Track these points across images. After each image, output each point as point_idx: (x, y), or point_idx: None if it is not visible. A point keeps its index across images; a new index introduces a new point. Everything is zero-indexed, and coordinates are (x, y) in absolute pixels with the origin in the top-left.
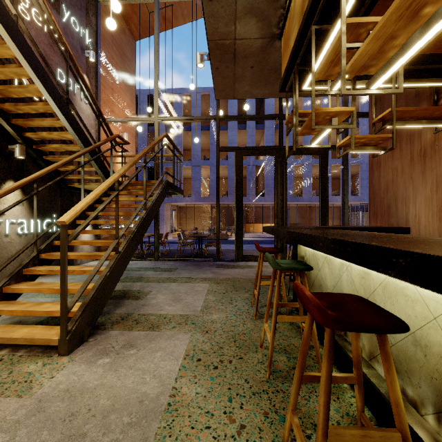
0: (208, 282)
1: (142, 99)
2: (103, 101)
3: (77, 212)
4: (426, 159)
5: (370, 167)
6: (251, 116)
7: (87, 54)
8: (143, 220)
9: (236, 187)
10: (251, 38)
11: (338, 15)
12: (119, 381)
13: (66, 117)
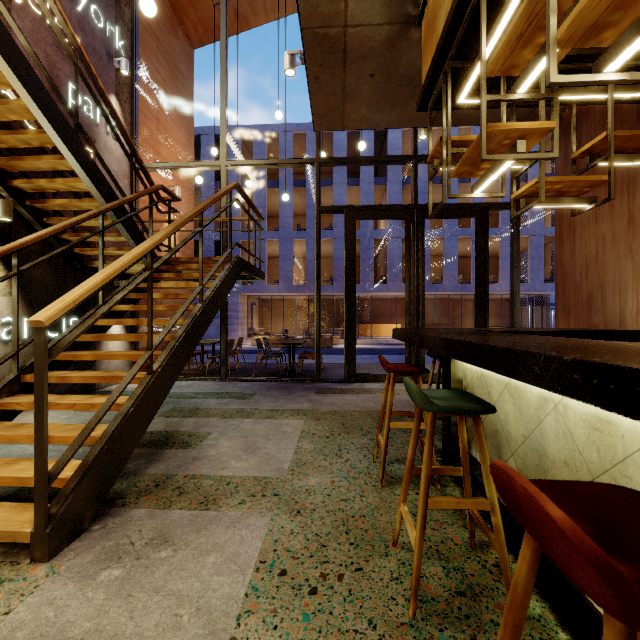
0: (303, 418)
1: (207, 140)
2: (142, 138)
3: (69, 304)
4: None
5: (557, 235)
6: (369, 158)
7: (117, 64)
8: (196, 319)
9: (346, 268)
10: (372, 24)
11: None
12: (130, 622)
13: (75, 154)
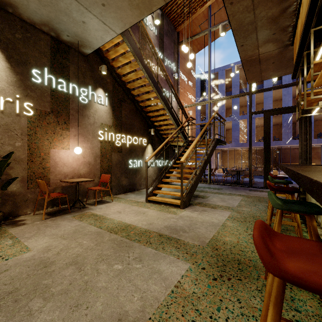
0: (242, 196)
1: (197, 80)
2: (180, 97)
3: (185, 157)
4: None
5: None
6: (277, 86)
7: (174, 76)
8: (205, 160)
9: (265, 138)
10: (270, 51)
11: (320, 45)
12: (203, 217)
13: (171, 115)
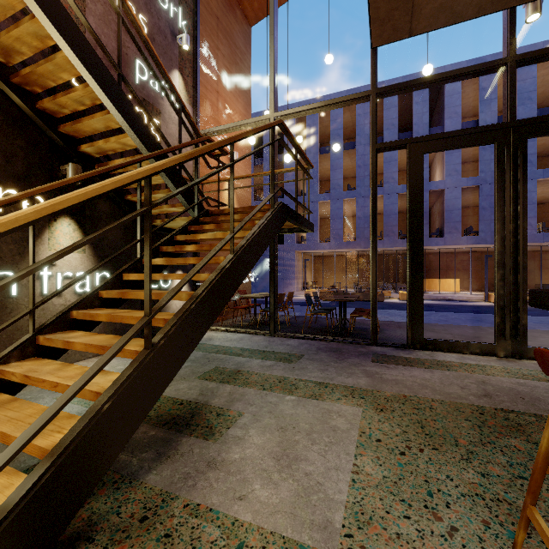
0: (360, 404)
1: None
2: (204, 109)
3: None
4: None
5: None
6: (442, 75)
7: (180, 42)
8: (224, 273)
9: (410, 212)
10: None
11: None
12: None
13: (116, 104)
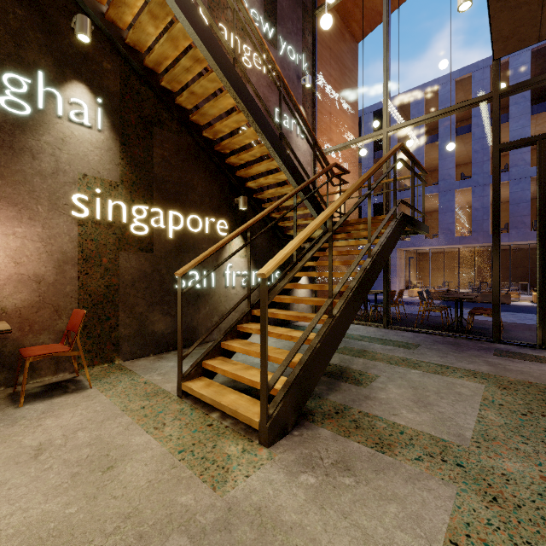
0: (482, 382)
1: (366, 119)
2: (320, 131)
3: (279, 261)
4: None
5: None
6: None
7: (303, 82)
8: (366, 272)
9: (541, 210)
10: None
11: None
12: (324, 534)
13: (279, 155)
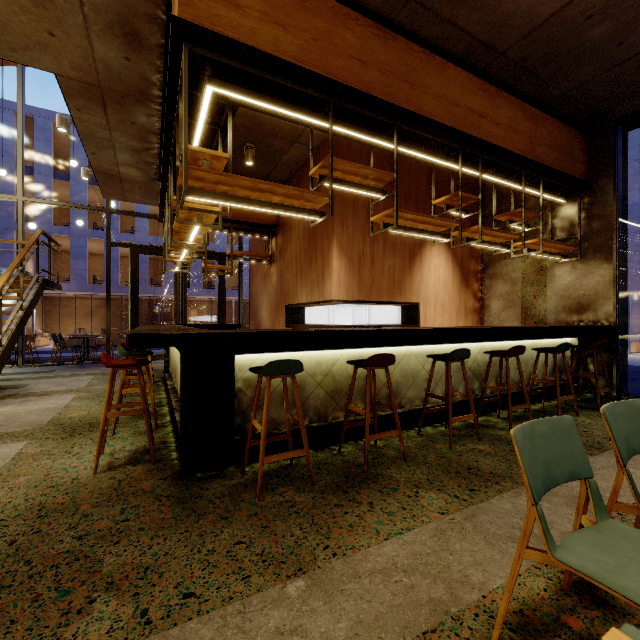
0: (94, 375)
1: None
2: None
3: None
4: (266, 280)
5: (250, 278)
6: (149, 215)
7: None
8: (21, 319)
9: (131, 285)
10: (135, 175)
11: None
12: (29, 407)
13: None
